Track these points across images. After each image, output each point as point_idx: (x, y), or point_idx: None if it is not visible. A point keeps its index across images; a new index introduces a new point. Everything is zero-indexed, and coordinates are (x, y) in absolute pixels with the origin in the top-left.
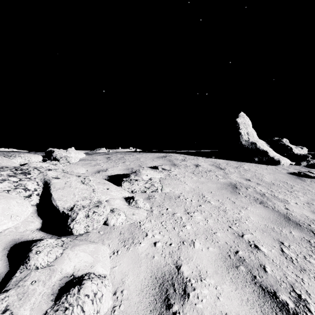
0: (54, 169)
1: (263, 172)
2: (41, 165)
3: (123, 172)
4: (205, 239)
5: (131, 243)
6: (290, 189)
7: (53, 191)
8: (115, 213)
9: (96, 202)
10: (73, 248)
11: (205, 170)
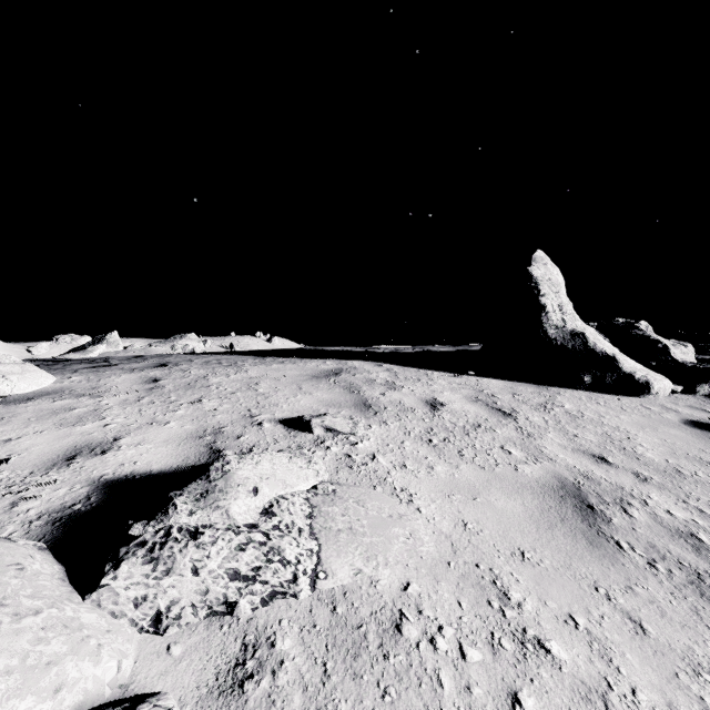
0: None
1: (622, 423)
2: None
3: (176, 454)
4: None
5: None
6: None
7: None
8: None
9: None
10: None
11: (462, 424)
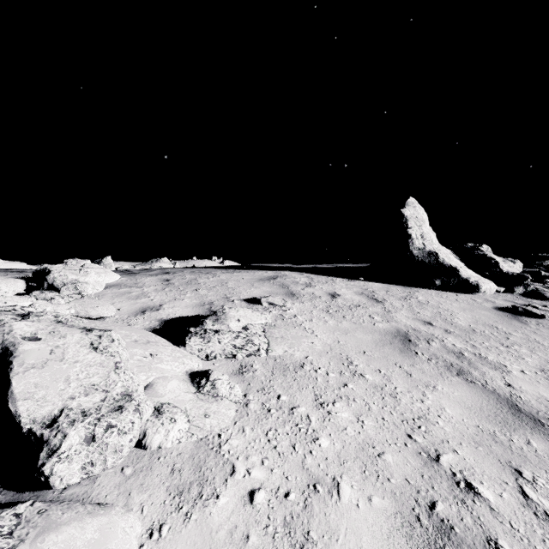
0: (36, 315)
1: (452, 307)
2: (16, 303)
3: (193, 312)
4: (363, 474)
5: (195, 499)
6: (504, 340)
7: (17, 375)
8: (165, 418)
9: (118, 397)
10: (40, 539)
11: (349, 305)
